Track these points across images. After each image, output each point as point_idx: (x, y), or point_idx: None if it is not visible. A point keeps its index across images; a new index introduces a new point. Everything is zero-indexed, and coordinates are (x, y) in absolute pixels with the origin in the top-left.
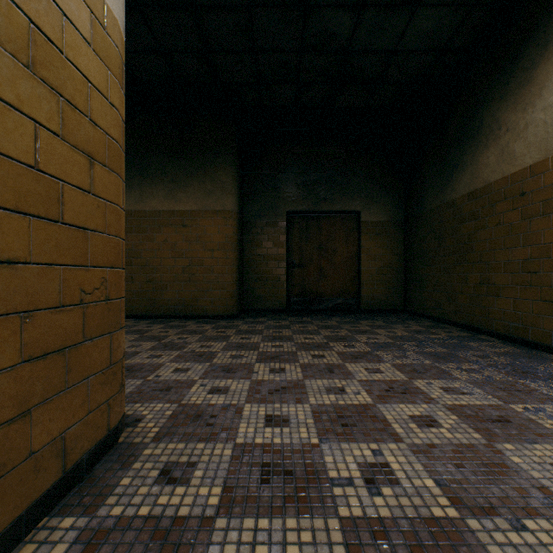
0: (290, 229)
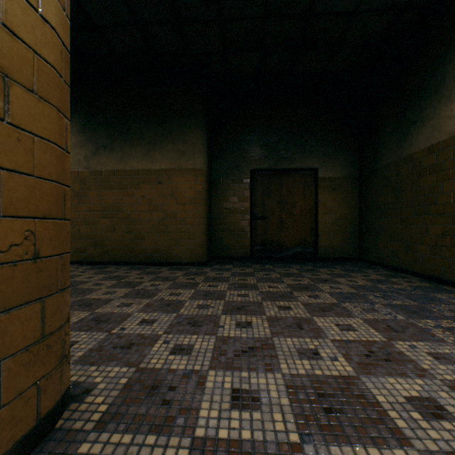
0: (254, 185)
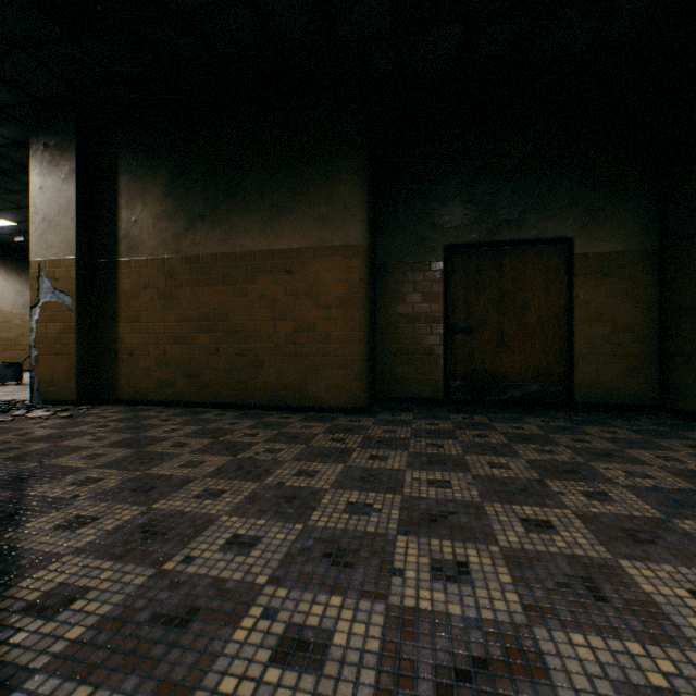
0: (450, 273)
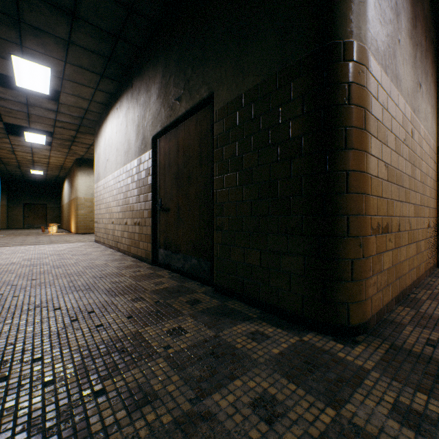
0: (25, 207)
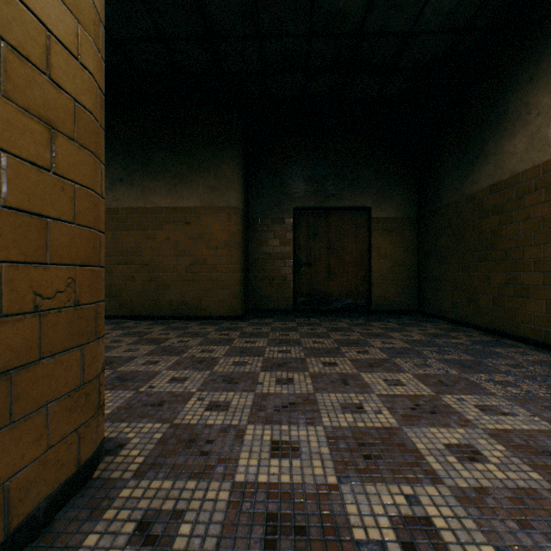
0: (297, 226)
